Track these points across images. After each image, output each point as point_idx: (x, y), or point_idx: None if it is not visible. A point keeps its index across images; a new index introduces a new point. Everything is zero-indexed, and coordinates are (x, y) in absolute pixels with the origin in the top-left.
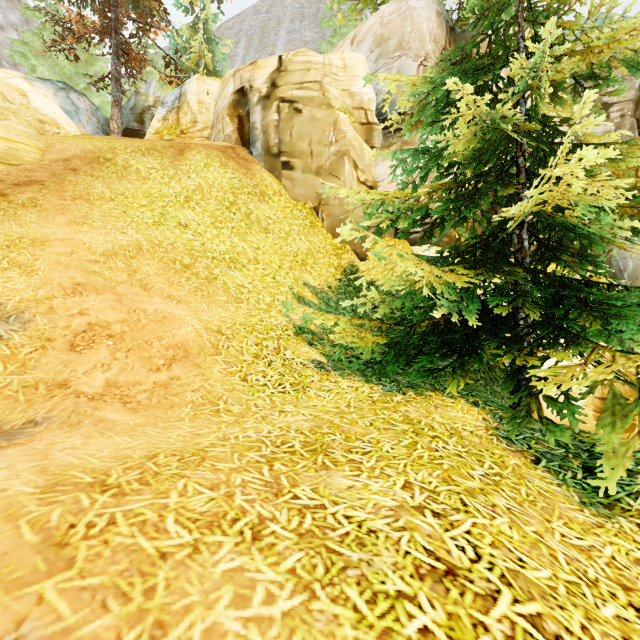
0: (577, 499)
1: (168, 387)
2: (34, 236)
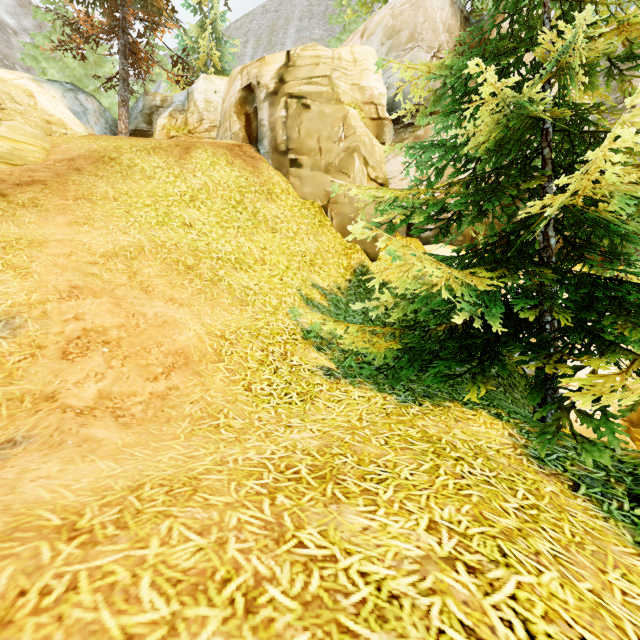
0: (630, 538)
1: (165, 398)
2: (32, 237)
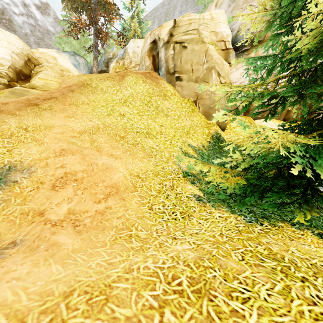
0: None
1: (104, 214)
2: (47, 124)
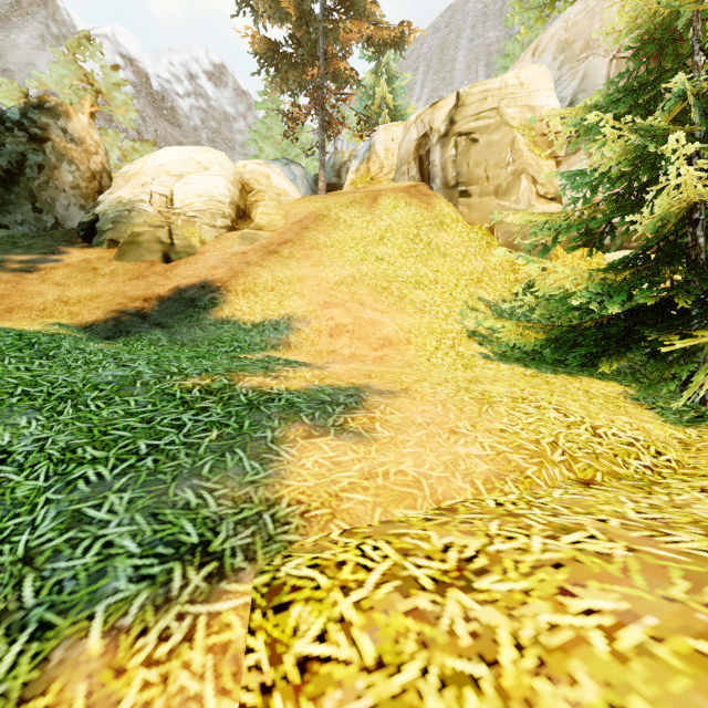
0: (661, 420)
1: (382, 359)
2: (298, 276)
